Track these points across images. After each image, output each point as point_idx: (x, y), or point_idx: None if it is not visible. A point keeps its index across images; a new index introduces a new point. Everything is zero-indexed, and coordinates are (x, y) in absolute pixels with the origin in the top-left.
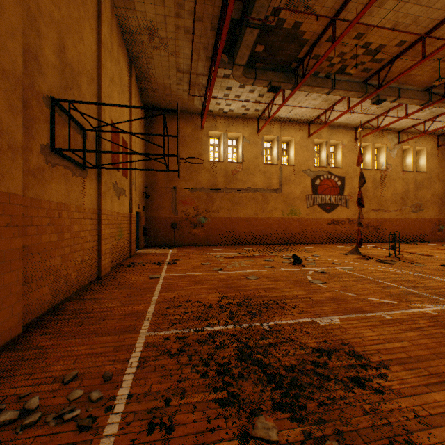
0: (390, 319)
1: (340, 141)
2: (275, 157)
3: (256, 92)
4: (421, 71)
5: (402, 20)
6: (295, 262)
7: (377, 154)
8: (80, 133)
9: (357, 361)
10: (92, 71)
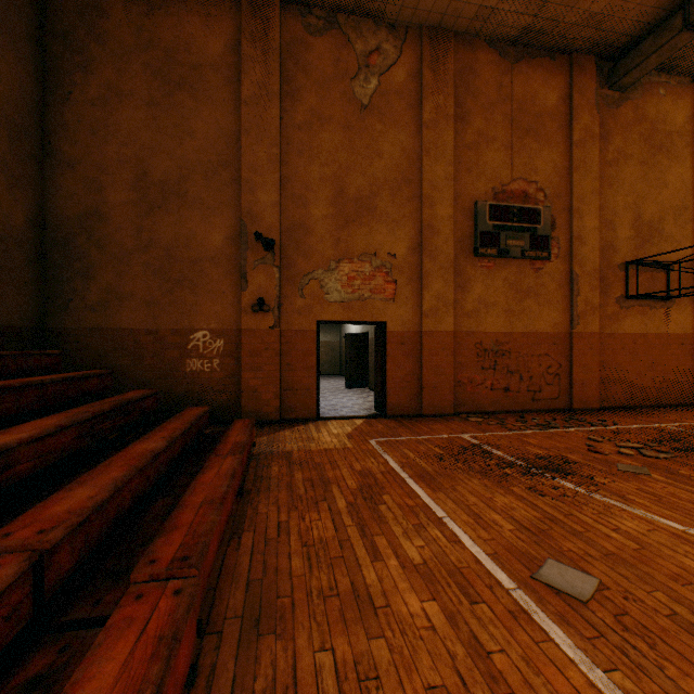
0: None
1: None
2: None
3: None
4: None
5: None
6: None
7: None
8: (660, 270)
9: None
10: (682, 201)
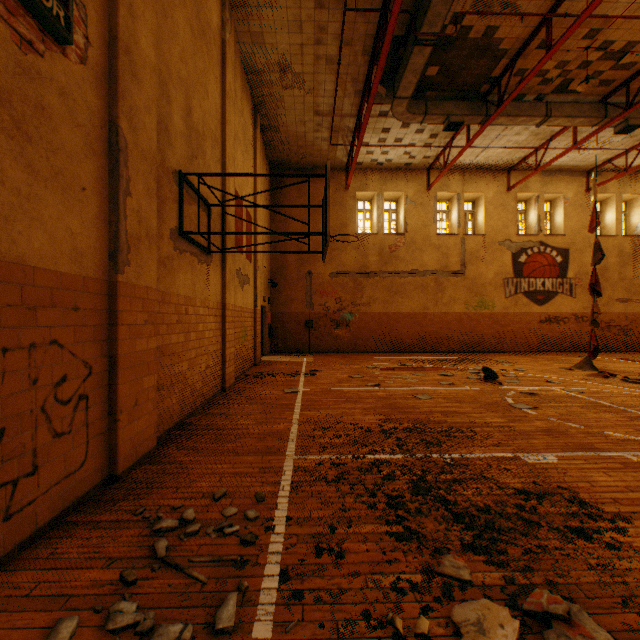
0: (638, 462)
1: (560, 194)
2: (455, 224)
3: (425, 132)
4: None
5: None
6: (487, 378)
7: (627, 210)
8: (205, 210)
9: (582, 510)
10: (216, 131)
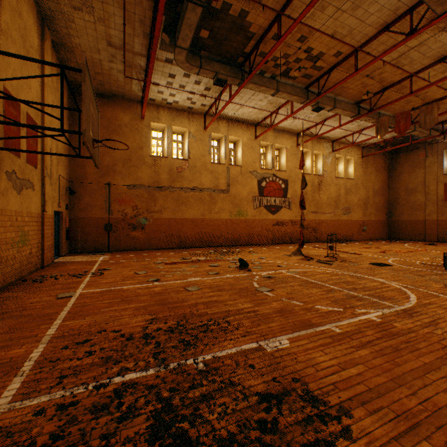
0: (340, 333)
1: (284, 145)
2: (223, 156)
3: (202, 85)
4: (353, 85)
5: (340, 30)
6: (242, 266)
7: (316, 160)
8: None
9: (314, 410)
10: None
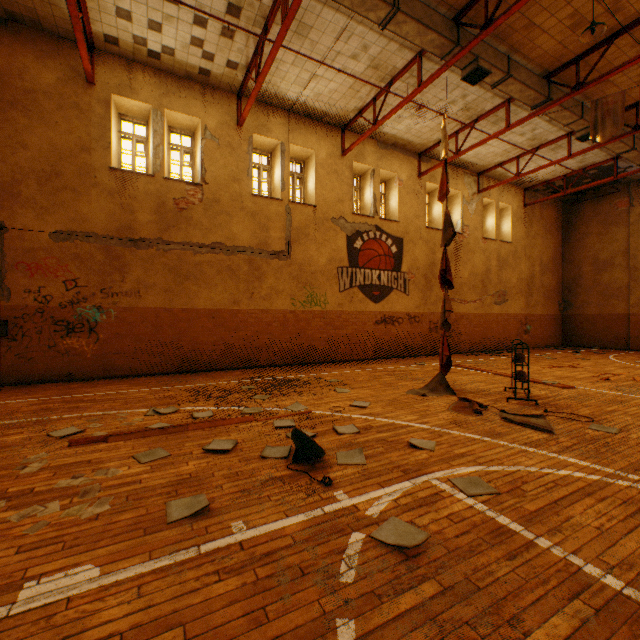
0: None
1: (396, 173)
2: (278, 185)
3: None
4: (554, 18)
5: None
6: (303, 457)
7: (449, 206)
8: None
9: None
10: None
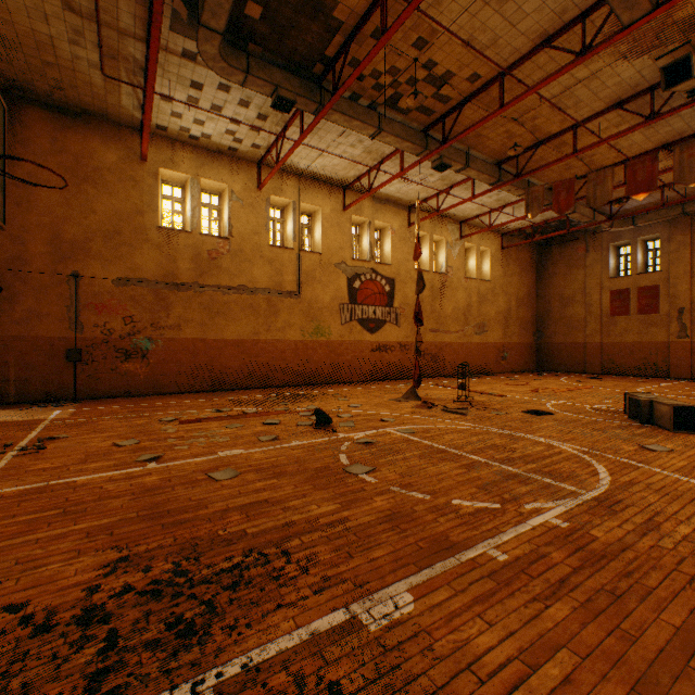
0: (506, 563)
1: (389, 224)
2: (290, 236)
3: (253, 108)
4: (494, 132)
5: (479, 36)
6: (321, 423)
7: (436, 250)
8: None
9: None
10: None
